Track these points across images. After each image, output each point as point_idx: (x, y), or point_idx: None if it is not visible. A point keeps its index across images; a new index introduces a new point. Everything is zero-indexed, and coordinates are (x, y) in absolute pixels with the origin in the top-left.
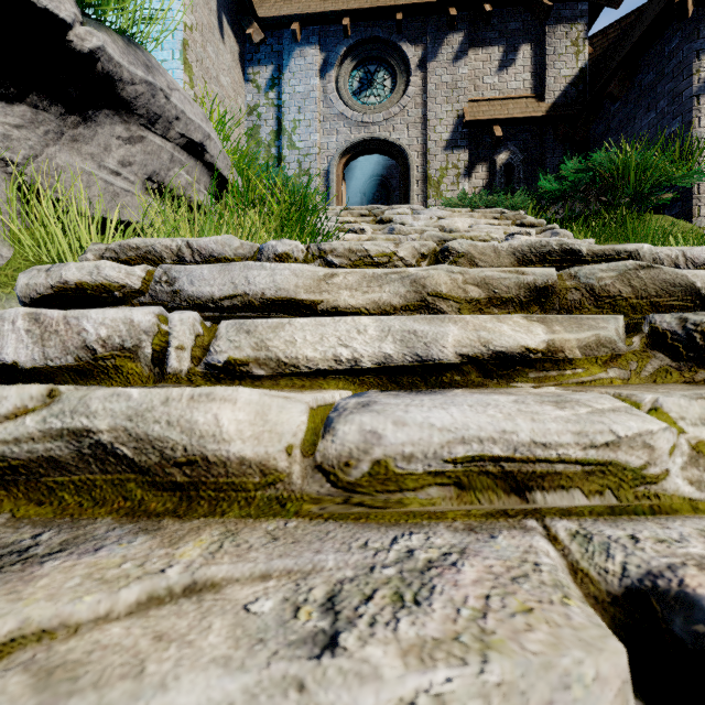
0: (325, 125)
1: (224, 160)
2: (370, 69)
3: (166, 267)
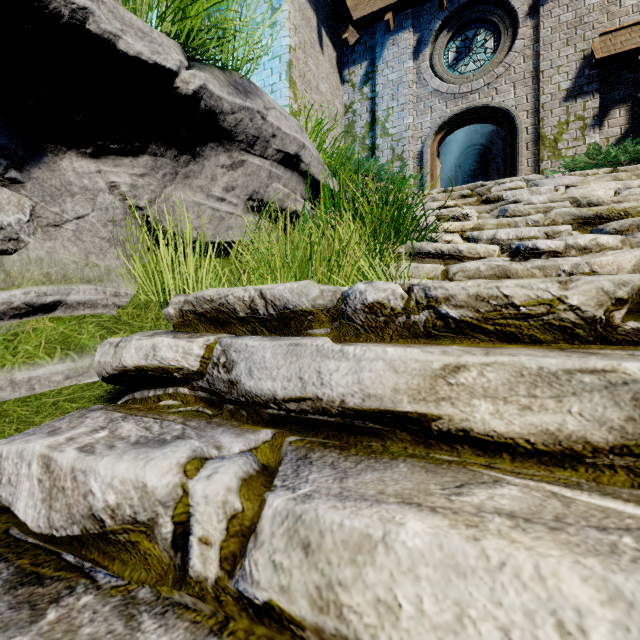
0: (418, 105)
1: (318, 165)
2: (468, 35)
3: (226, 342)
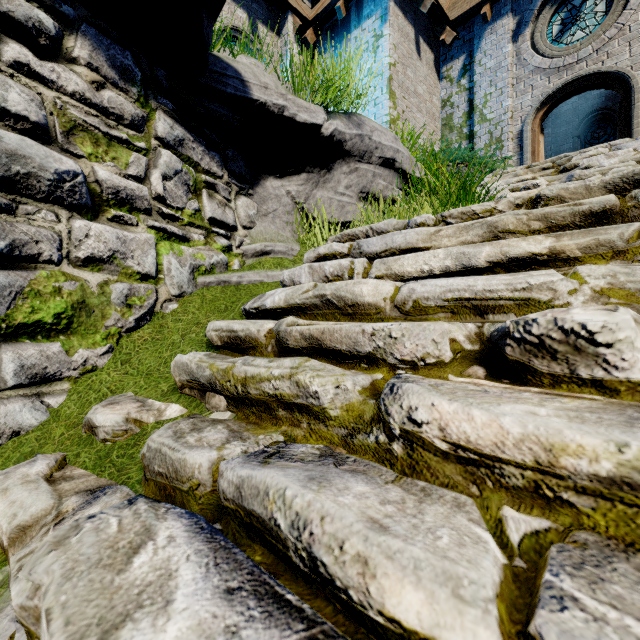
0: (518, 86)
1: (409, 162)
2: (575, 4)
3: (358, 241)
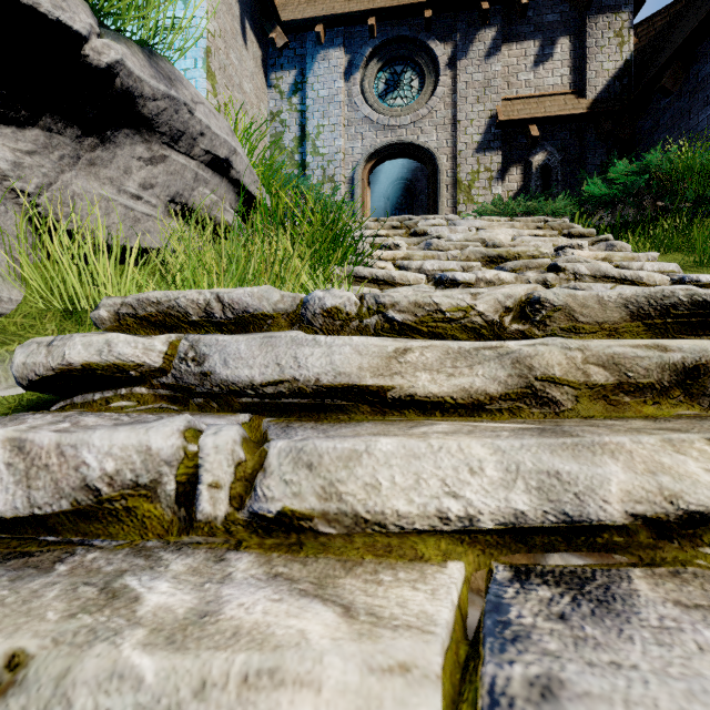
0: (350, 129)
1: (250, 175)
2: (397, 70)
3: (193, 338)
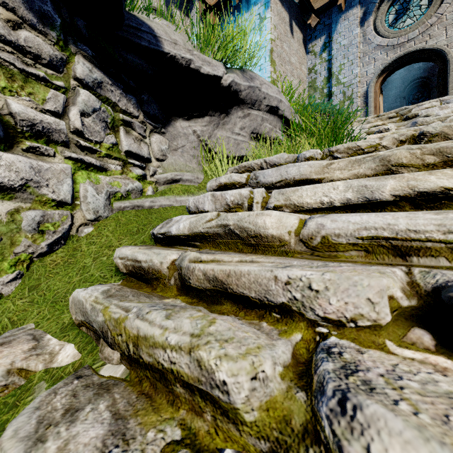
0: (364, 59)
1: (289, 110)
2: None
3: (254, 172)
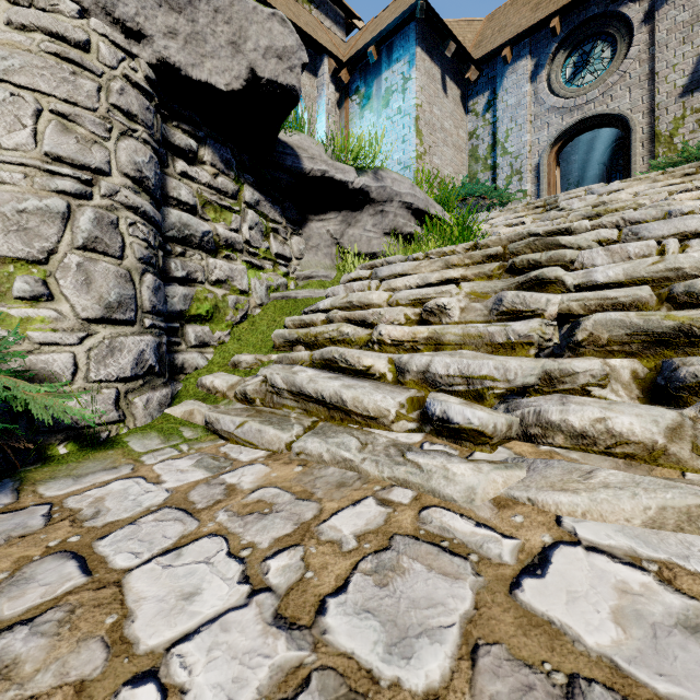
0: (536, 123)
1: (425, 203)
2: (585, 50)
3: (375, 269)
